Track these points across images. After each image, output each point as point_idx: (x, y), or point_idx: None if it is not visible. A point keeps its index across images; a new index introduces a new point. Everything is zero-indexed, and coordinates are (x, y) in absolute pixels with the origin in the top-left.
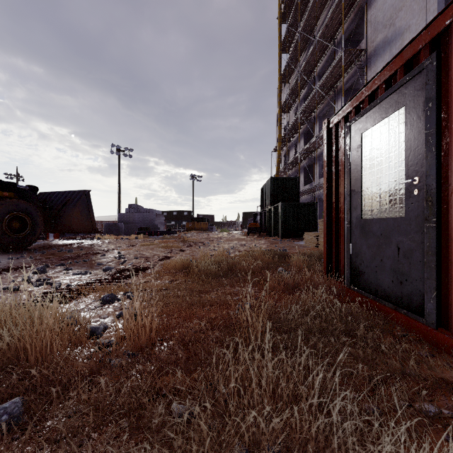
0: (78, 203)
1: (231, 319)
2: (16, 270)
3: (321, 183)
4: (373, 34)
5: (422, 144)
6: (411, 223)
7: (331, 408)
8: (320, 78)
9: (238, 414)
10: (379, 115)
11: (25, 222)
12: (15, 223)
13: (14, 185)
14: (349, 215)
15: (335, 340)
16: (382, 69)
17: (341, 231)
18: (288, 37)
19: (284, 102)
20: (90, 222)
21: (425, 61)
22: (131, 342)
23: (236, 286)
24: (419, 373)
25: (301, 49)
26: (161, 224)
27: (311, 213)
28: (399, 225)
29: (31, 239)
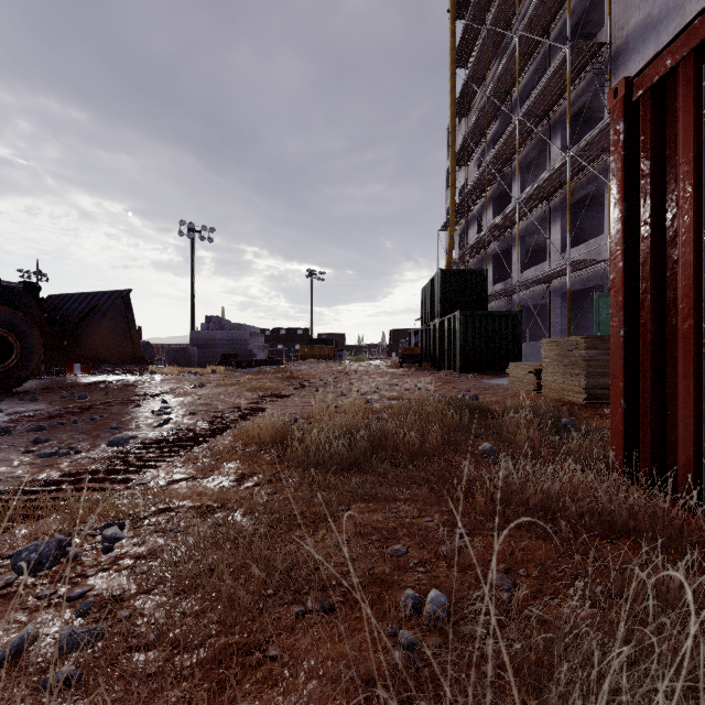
0: (109, 312)
1: None
2: None
3: (527, 279)
4: (622, 14)
5: None
6: None
7: None
8: (523, 103)
9: None
10: None
11: (9, 345)
12: None
13: None
14: None
15: None
16: None
17: (680, 364)
18: (466, 40)
19: (460, 147)
20: (131, 345)
21: None
22: None
23: (392, 499)
24: None
25: (488, 58)
26: (258, 348)
27: (510, 329)
28: None
29: (20, 375)
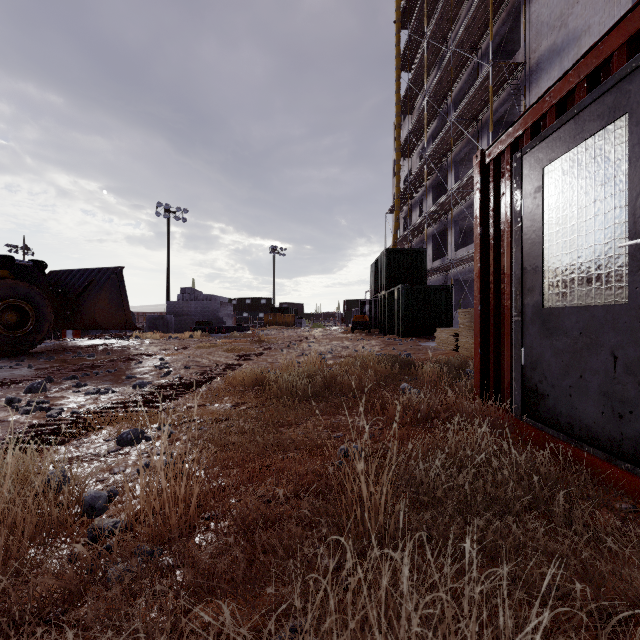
0: (106, 286)
1: (329, 478)
2: (1, 387)
3: (459, 258)
4: (535, 40)
5: None
6: None
7: None
8: (457, 106)
9: None
10: (577, 133)
11: (26, 314)
12: (11, 315)
13: (11, 259)
14: (519, 302)
15: (515, 522)
16: (583, 55)
17: (505, 327)
18: (410, 48)
19: (405, 141)
20: (124, 314)
21: None
22: (150, 528)
23: (337, 414)
24: None
25: (428, 66)
26: (227, 316)
27: (444, 301)
28: (616, 318)
29: (35, 339)
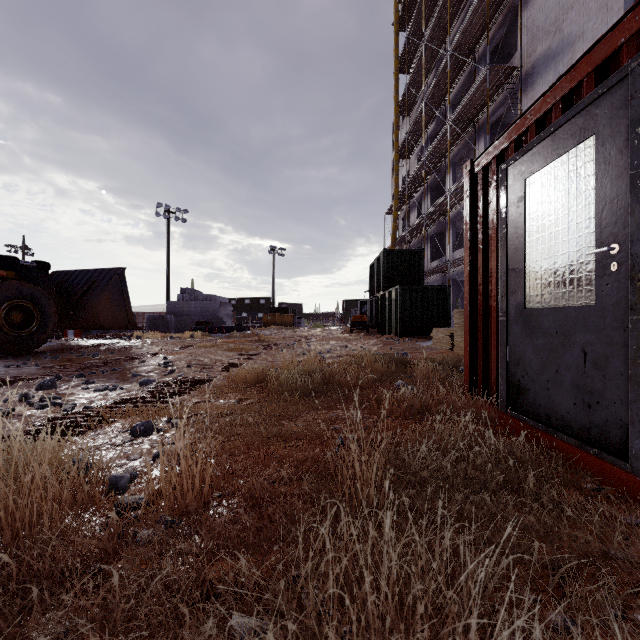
0: (108, 286)
1: (327, 463)
2: (12, 384)
3: (456, 258)
4: (530, 44)
5: (625, 192)
6: (606, 314)
7: (505, 638)
8: (455, 108)
9: (341, 634)
10: (553, 150)
11: (31, 314)
12: (17, 315)
13: (15, 260)
14: (504, 303)
15: (491, 498)
16: (558, 79)
17: (492, 326)
18: (408, 50)
19: (403, 143)
20: (126, 314)
21: (629, 63)
22: (170, 502)
23: (335, 408)
24: (630, 555)
25: (426, 68)
26: (227, 316)
27: (441, 301)
28: (586, 318)
29: (39, 338)
